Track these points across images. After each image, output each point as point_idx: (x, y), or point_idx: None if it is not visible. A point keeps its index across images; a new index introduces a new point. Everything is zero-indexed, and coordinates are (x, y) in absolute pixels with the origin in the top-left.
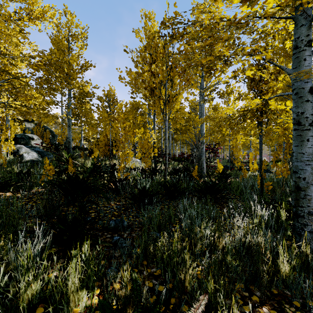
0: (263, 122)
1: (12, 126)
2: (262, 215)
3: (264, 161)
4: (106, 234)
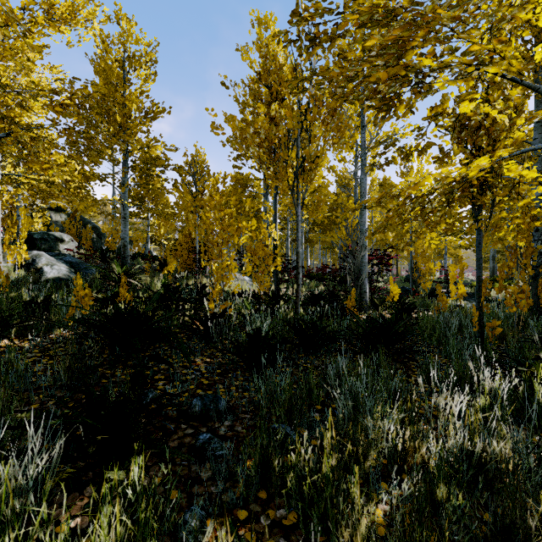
0: (483, 206)
1: (24, 218)
2: (495, 390)
3: (485, 280)
4: (185, 426)
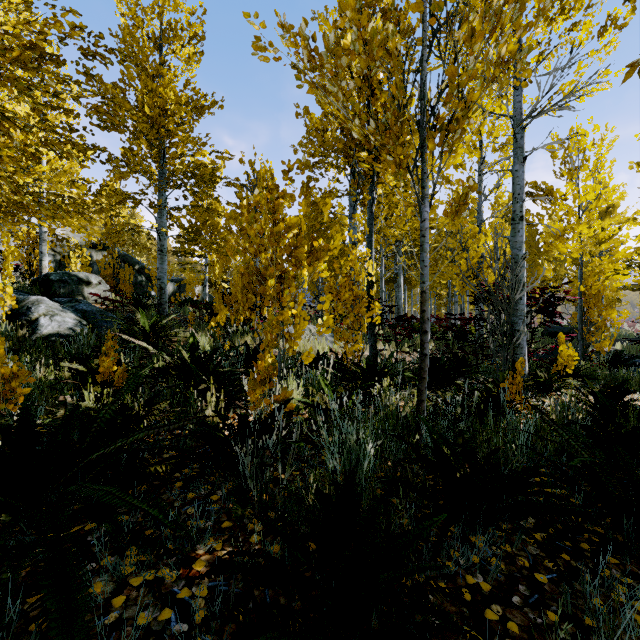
0: None
1: (7, 249)
2: None
3: None
4: None
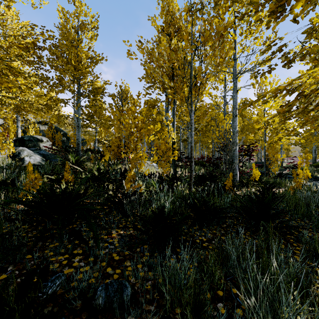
0: None
1: (11, 126)
2: None
3: None
4: None
